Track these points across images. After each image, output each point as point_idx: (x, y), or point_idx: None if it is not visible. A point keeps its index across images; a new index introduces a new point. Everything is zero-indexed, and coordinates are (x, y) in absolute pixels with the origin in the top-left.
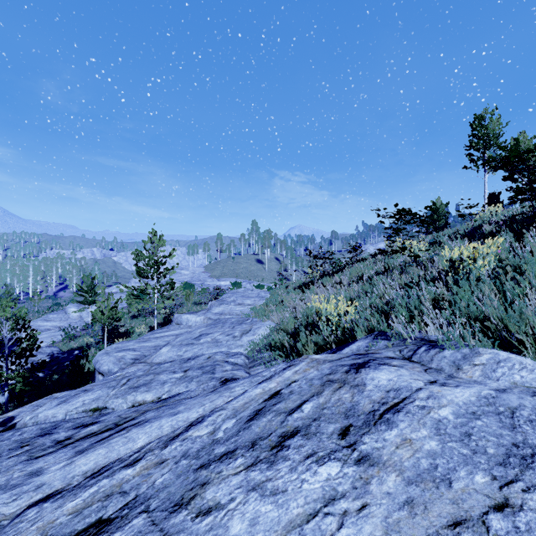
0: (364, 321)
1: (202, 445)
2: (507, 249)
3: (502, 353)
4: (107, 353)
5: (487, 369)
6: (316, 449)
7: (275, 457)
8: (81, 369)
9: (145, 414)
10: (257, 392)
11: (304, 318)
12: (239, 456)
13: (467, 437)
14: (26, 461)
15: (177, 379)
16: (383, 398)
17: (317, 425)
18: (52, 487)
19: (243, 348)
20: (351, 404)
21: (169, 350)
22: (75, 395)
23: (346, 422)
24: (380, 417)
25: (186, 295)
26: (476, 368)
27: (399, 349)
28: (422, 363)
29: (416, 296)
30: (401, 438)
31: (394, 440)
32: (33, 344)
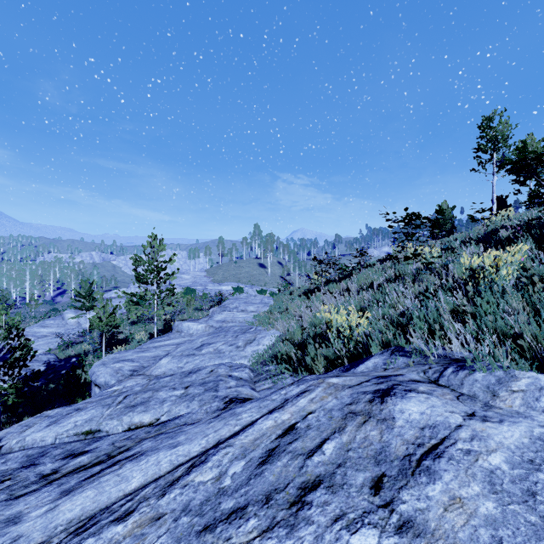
0: (378, 334)
1: (206, 495)
2: (530, 257)
3: (542, 376)
4: (104, 364)
5: (528, 397)
6: (345, 508)
7: (296, 519)
8: (77, 380)
9: (141, 443)
10: (268, 425)
11: (311, 328)
12: (252, 516)
13: (531, 497)
14: (5, 501)
15: (178, 397)
16: (418, 437)
17: (343, 474)
18: (30, 541)
19: (247, 360)
20: (380, 444)
21: (169, 361)
22: (67, 415)
23: (377, 470)
24: (418, 464)
25: (187, 300)
26: (516, 396)
27: (422, 370)
28: (451, 387)
29: (434, 307)
30: (448, 496)
31: (441, 499)
32: (27, 354)
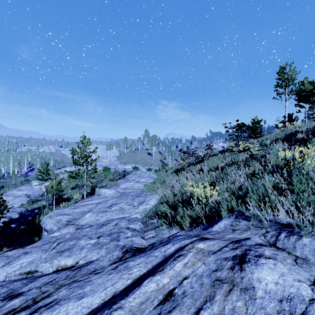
0: (225, 202)
1: None
2: None
3: None
4: (50, 217)
5: None
6: None
7: None
8: (35, 226)
9: (59, 290)
10: (152, 288)
11: (180, 195)
12: None
13: None
14: None
15: (92, 245)
16: (279, 311)
17: None
18: None
19: (139, 214)
20: None
21: (91, 216)
22: (17, 257)
23: None
24: None
25: (104, 175)
26: None
27: (262, 233)
28: (287, 250)
29: (261, 184)
30: None
31: None
32: (4, 209)
